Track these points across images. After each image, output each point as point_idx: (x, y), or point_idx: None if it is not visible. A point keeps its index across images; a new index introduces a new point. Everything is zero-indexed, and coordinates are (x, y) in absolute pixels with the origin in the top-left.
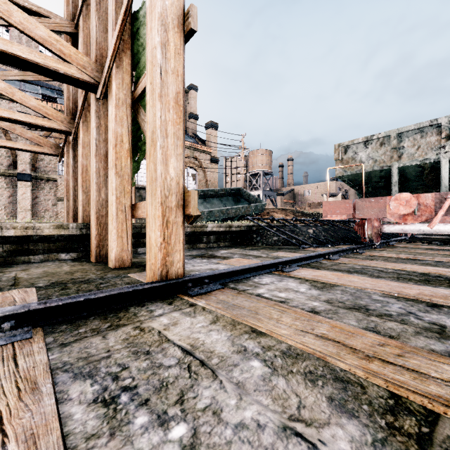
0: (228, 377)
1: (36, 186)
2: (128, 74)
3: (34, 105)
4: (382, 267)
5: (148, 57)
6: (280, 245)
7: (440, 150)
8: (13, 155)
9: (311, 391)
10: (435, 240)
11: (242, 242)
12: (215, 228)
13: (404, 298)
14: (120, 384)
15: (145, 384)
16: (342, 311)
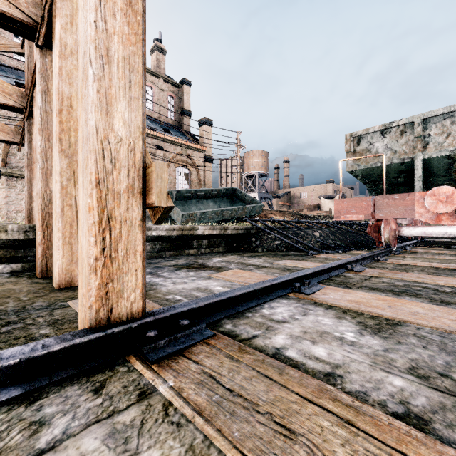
0: None
1: (6, 184)
2: None
3: None
4: (431, 283)
5: None
6: (283, 251)
7: None
8: None
9: None
10: (452, 244)
11: (240, 248)
12: (207, 231)
13: None
14: None
15: None
16: None
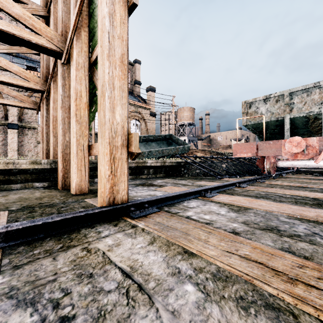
0: (164, 305)
1: (22, 133)
2: (86, 45)
3: (15, 70)
4: (281, 193)
5: (98, 26)
6: (201, 176)
7: (321, 105)
8: (5, 110)
9: (246, 322)
10: (315, 172)
11: (173, 174)
12: (153, 164)
13: (306, 220)
14: (59, 313)
15: (84, 314)
16: (258, 232)
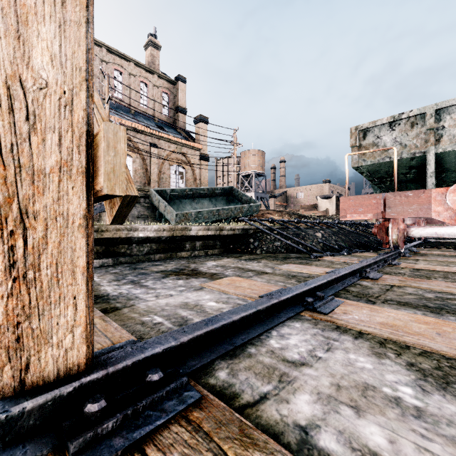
0: None
1: None
2: None
3: None
4: None
5: None
6: (283, 253)
7: None
8: None
9: None
10: None
11: (236, 249)
12: (201, 232)
13: None
14: None
15: None
16: None
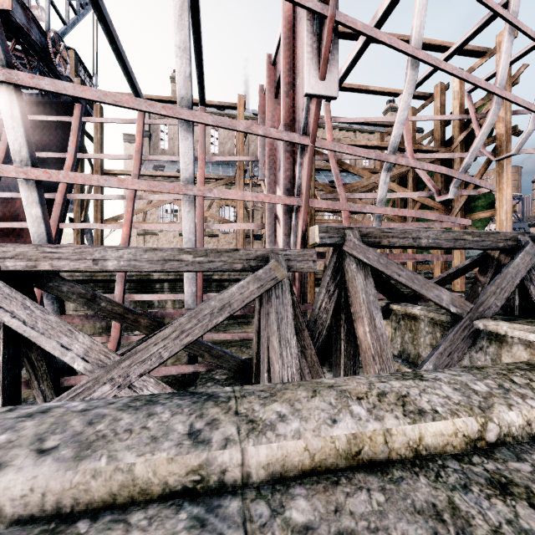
0: None
1: None
2: (464, 210)
3: (390, 216)
4: None
5: (496, 221)
6: None
7: None
8: None
9: None
10: None
11: None
12: None
13: None
14: None
15: None
16: None
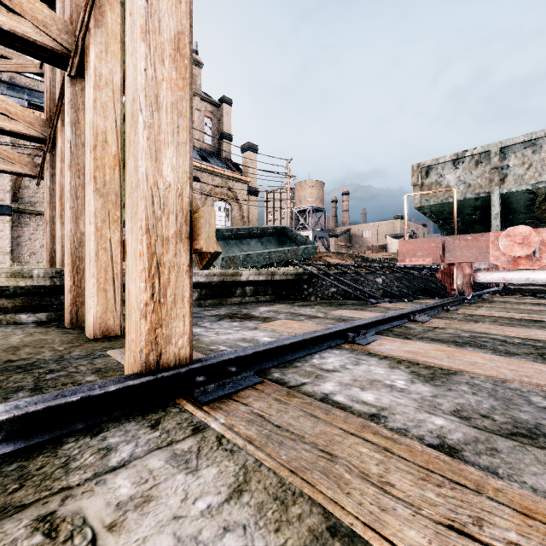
0: None
1: (18, 222)
2: (115, 39)
3: None
4: (501, 334)
5: None
6: (339, 300)
7: None
8: None
9: None
10: (539, 292)
11: (289, 296)
12: (252, 277)
13: None
14: None
15: None
16: (504, 446)
